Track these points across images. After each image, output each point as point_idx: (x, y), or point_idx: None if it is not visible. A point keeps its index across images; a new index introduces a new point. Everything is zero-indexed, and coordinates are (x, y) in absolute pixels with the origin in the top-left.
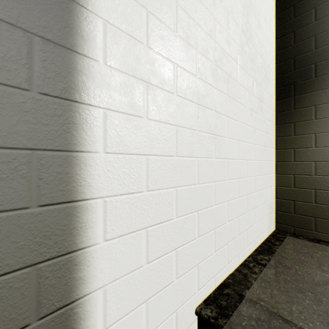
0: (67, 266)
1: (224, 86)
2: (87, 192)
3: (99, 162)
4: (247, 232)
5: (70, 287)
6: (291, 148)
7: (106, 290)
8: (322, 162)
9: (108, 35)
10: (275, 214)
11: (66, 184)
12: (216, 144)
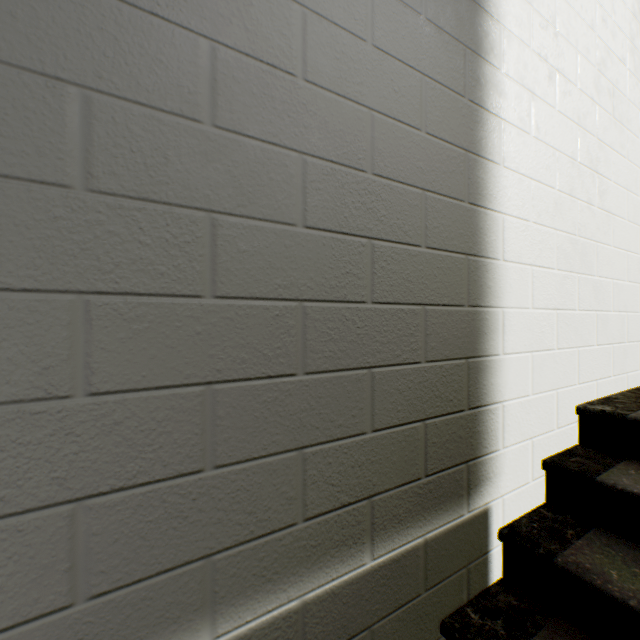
0: (481, 269)
1: (608, 102)
2: (492, 203)
3: (499, 176)
4: (638, 346)
5: (483, 291)
6: None
7: (504, 314)
8: None
9: (505, 41)
10: None
11: (481, 190)
12: (598, 187)
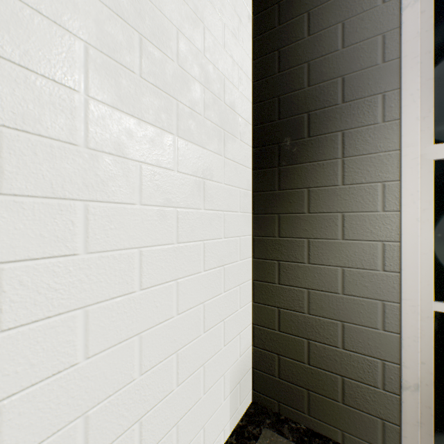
0: None
1: None
2: None
3: None
4: None
5: None
6: (274, 259)
7: None
8: (318, 291)
9: None
10: (253, 373)
11: None
12: None
